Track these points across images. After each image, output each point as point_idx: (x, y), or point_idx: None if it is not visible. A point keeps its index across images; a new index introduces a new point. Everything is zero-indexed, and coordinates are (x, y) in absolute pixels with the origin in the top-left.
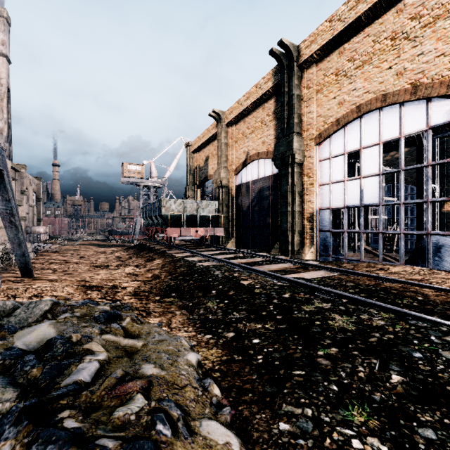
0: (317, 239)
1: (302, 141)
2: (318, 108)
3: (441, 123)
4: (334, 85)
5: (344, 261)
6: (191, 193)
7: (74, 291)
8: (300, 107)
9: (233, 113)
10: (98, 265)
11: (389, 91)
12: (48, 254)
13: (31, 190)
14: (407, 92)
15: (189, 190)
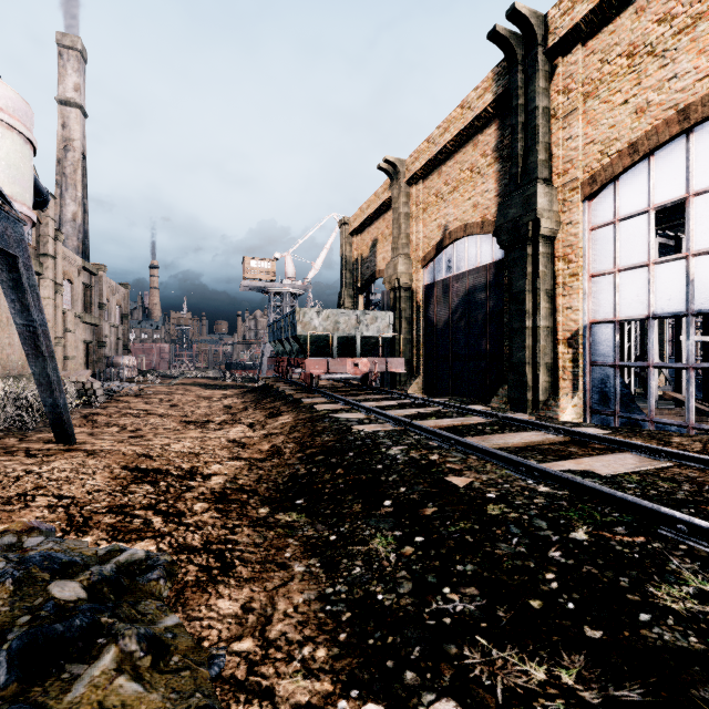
0: (586, 380)
1: (554, 195)
2: (587, 128)
3: None
4: (624, 77)
5: (649, 425)
6: (348, 301)
7: (105, 484)
8: (550, 130)
9: (419, 160)
10: (192, 420)
11: None
12: (127, 399)
13: (115, 302)
14: None
15: (345, 296)
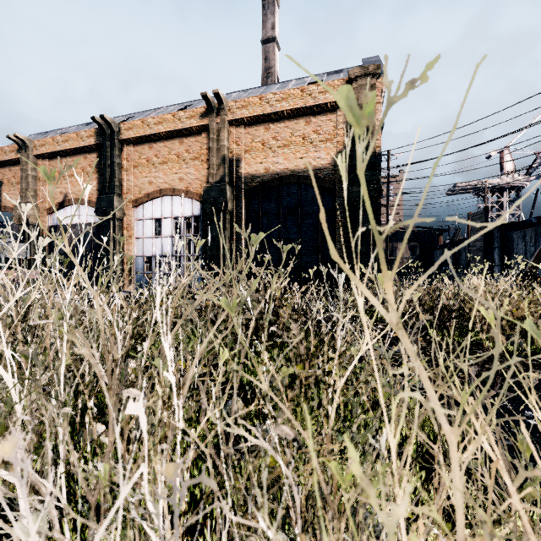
0: (134, 279)
1: (123, 201)
2: (135, 179)
3: (198, 214)
4: (146, 168)
5: None
6: None
7: None
8: (121, 173)
9: (45, 147)
10: None
11: (176, 188)
12: None
13: None
14: (184, 192)
15: None
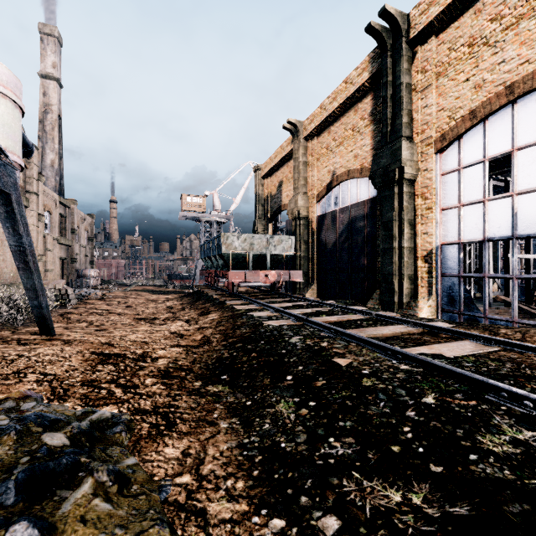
0: (438, 287)
1: (415, 148)
2: (439, 99)
3: None
4: (466, 61)
5: (484, 320)
6: (261, 227)
7: (79, 364)
8: (411, 100)
9: (313, 122)
10: (143, 317)
11: None
12: (93, 301)
13: (83, 228)
14: None
15: (258, 224)
